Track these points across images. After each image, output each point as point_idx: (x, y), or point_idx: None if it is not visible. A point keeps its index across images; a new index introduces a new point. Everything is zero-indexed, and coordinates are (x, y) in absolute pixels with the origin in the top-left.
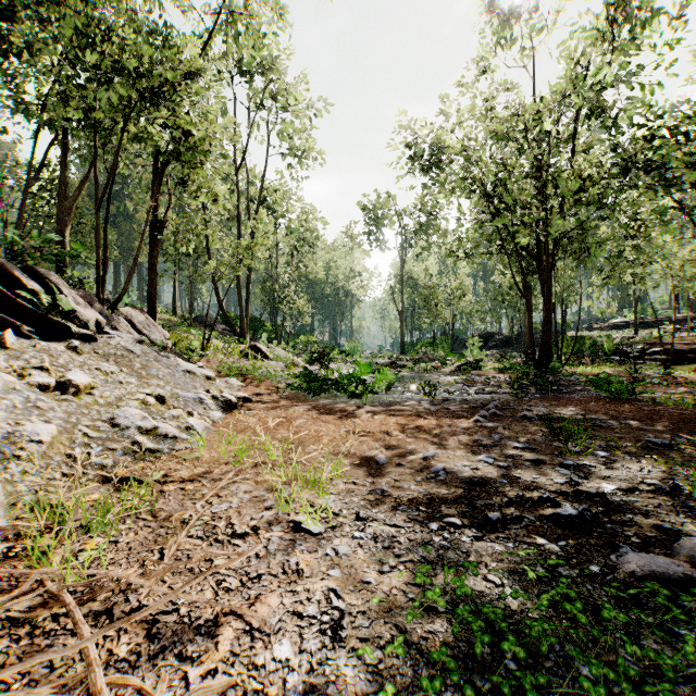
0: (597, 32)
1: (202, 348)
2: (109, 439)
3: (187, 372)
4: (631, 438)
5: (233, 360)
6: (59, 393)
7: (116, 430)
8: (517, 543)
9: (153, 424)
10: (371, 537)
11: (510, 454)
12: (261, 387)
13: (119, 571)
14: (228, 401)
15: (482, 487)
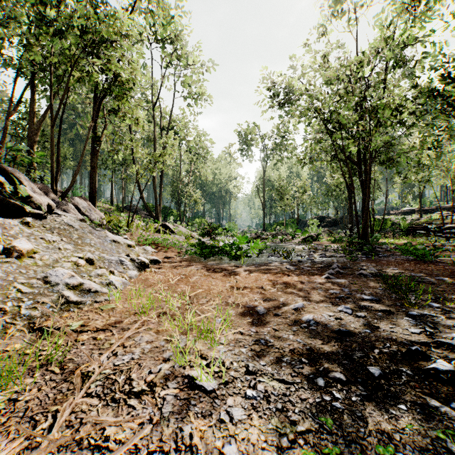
0: (403, 4)
1: (127, 225)
2: (40, 294)
3: (113, 241)
4: (450, 291)
5: (149, 234)
6: (4, 256)
7: (48, 286)
8: (408, 404)
9: (79, 281)
10: (263, 396)
11: (363, 305)
12: (168, 253)
13: (3, 443)
14: (143, 263)
15: (351, 337)
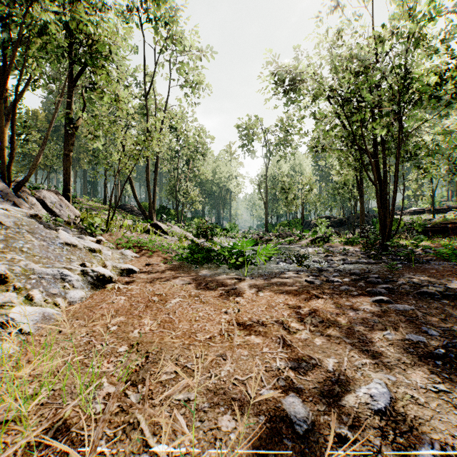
0: None
1: (107, 224)
2: None
3: (66, 244)
4: None
5: (135, 235)
6: None
7: None
8: None
9: None
10: None
11: None
12: (153, 258)
13: None
14: (100, 276)
15: None
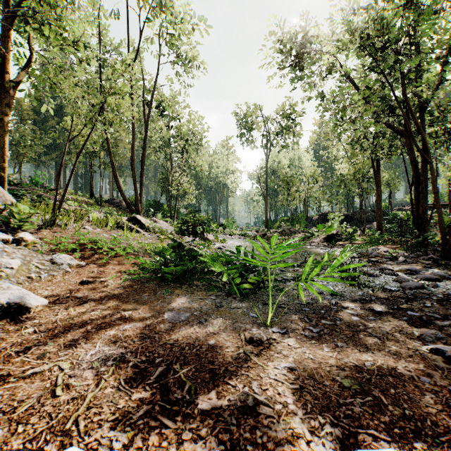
0: None
1: (52, 216)
2: None
3: None
4: None
5: (99, 231)
6: None
7: None
8: None
9: None
10: None
11: None
12: (107, 267)
13: None
14: None
15: None
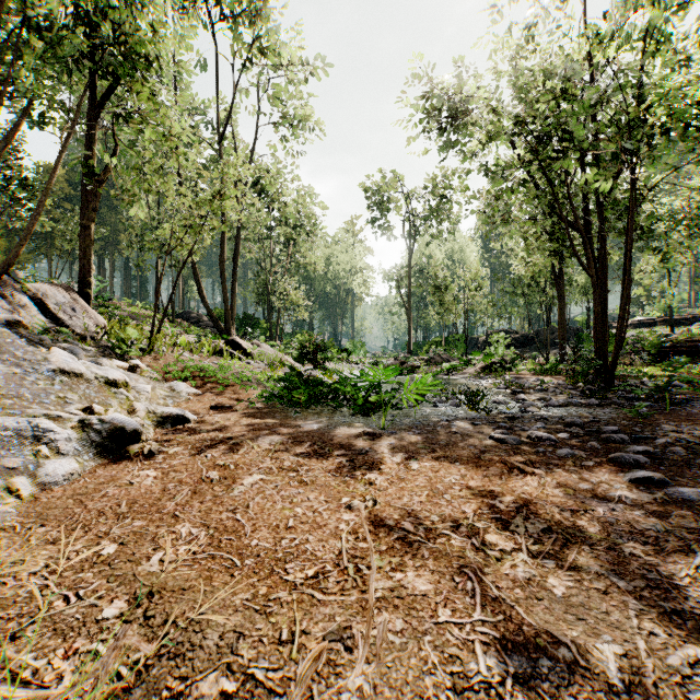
0: None
1: (150, 340)
2: None
3: (61, 373)
4: None
5: (198, 358)
6: None
7: None
8: None
9: None
10: None
11: None
12: (224, 396)
13: None
14: (116, 431)
15: None
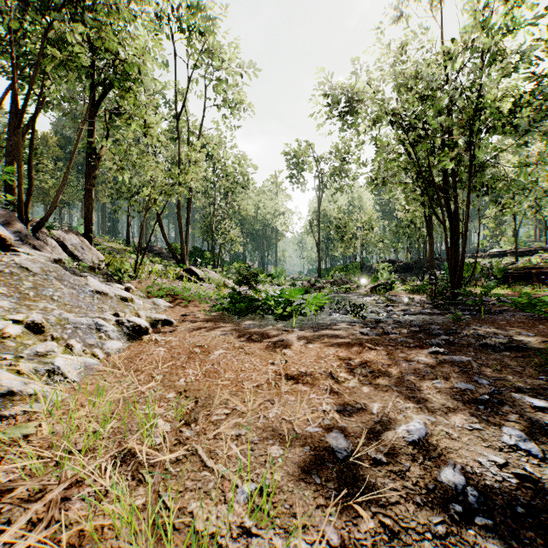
0: None
1: (135, 270)
2: None
3: (96, 293)
4: None
5: (167, 281)
6: None
7: None
8: None
9: None
10: None
11: (546, 426)
12: (189, 308)
13: None
14: (137, 327)
15: None
